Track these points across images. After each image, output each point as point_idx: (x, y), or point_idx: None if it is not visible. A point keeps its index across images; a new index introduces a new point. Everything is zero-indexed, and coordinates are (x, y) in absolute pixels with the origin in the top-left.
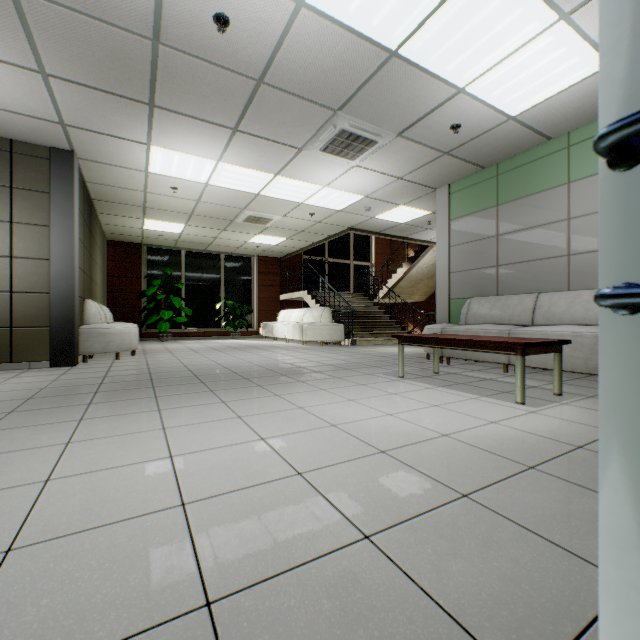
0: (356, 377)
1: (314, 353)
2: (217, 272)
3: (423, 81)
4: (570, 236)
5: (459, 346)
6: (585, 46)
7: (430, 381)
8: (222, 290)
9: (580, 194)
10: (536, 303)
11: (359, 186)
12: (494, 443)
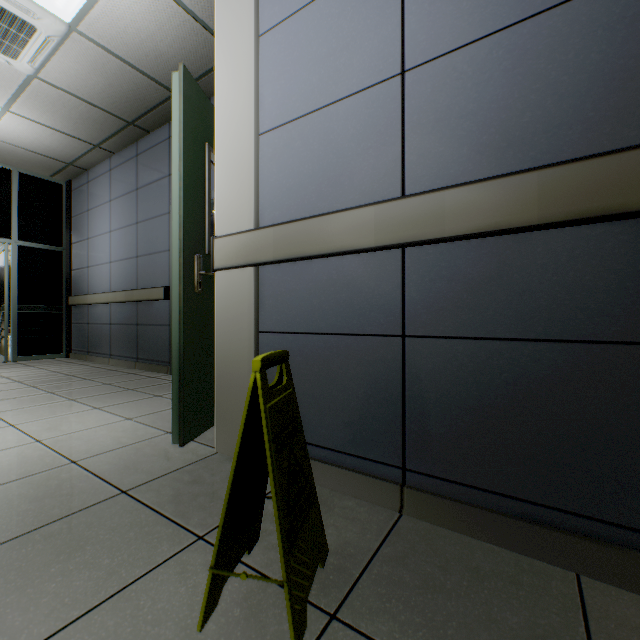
0: None
1: None
2: None
3: None
4: None
5: None
6: None
7: None
8: None
9: None
10: None
11: None
12: None
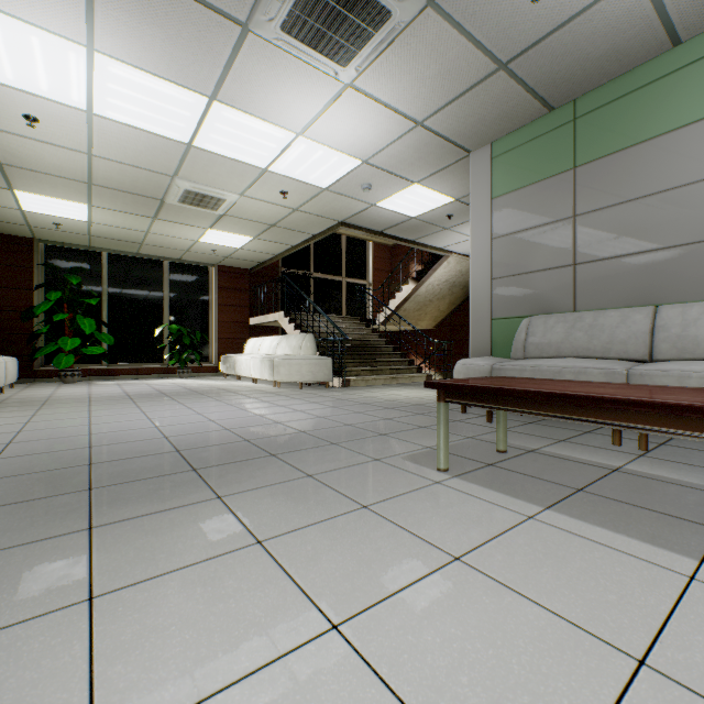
0: (350, 473)
1: (284, 403)
2: (158, 285)
3: None
4: None
5: (609, 415)
6: None
7: (510, 483)
8: (165, 310)
9: None
10: (656, 322)
11: (355, 137)
12: None
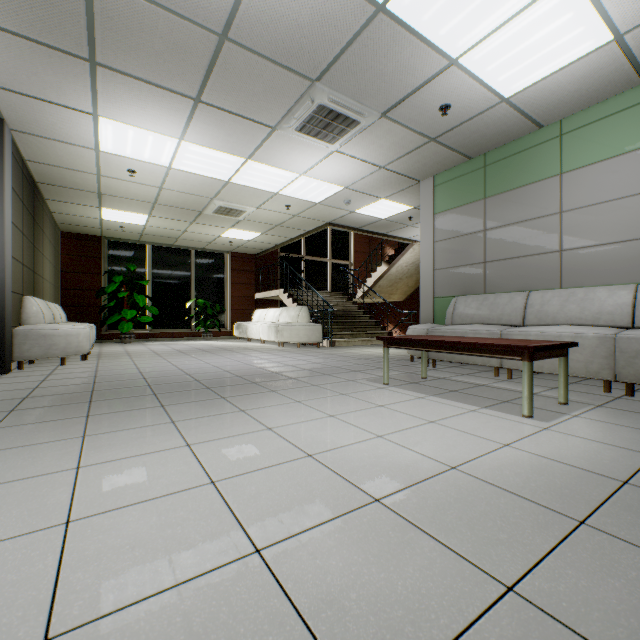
0: (336, 384)
1: (290, 356)
2: (187, 269)
3: (413, 47)
4: (563, 230)
5: (454, 349)
6: (593, 12)
7: (419, 388)
8: (192, 288)
9: (573, 186)
10: (527, 302)
11: (339, 175)
12: (518, 479)
